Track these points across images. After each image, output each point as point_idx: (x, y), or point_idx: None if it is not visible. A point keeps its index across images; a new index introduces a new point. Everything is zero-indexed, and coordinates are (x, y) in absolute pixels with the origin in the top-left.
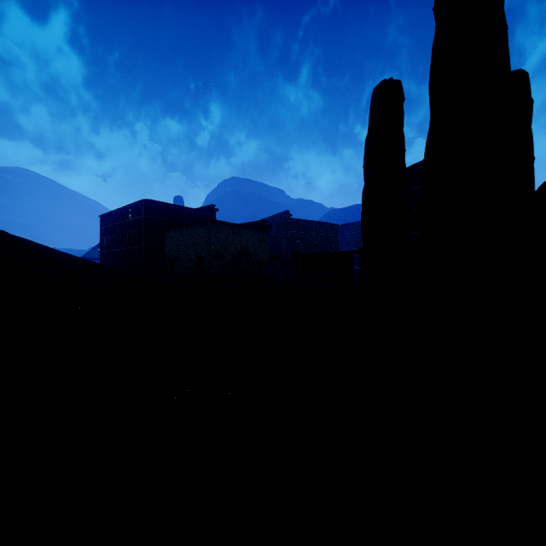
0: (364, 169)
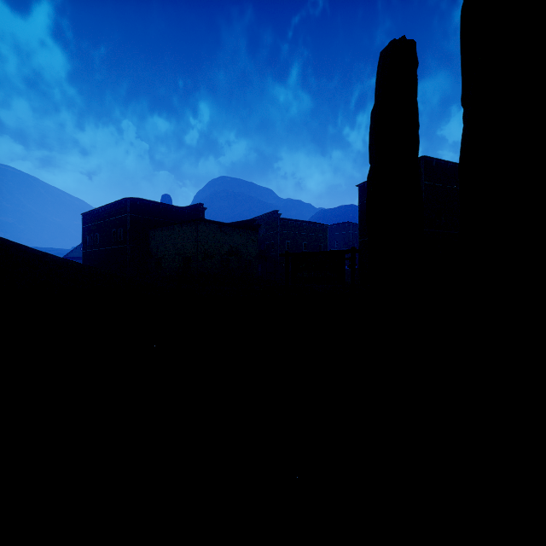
0: (370, 148)
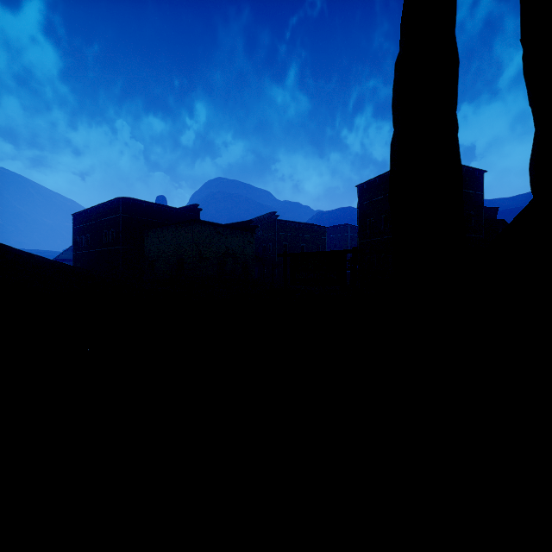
0: (394, 106)
